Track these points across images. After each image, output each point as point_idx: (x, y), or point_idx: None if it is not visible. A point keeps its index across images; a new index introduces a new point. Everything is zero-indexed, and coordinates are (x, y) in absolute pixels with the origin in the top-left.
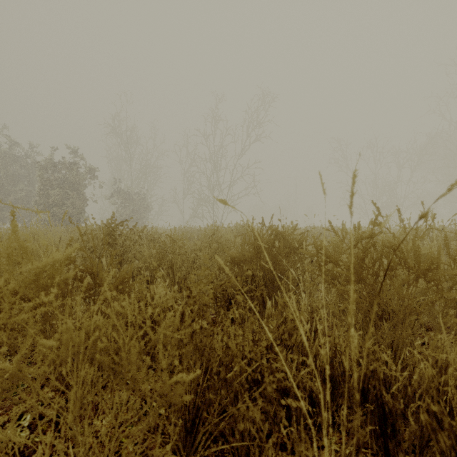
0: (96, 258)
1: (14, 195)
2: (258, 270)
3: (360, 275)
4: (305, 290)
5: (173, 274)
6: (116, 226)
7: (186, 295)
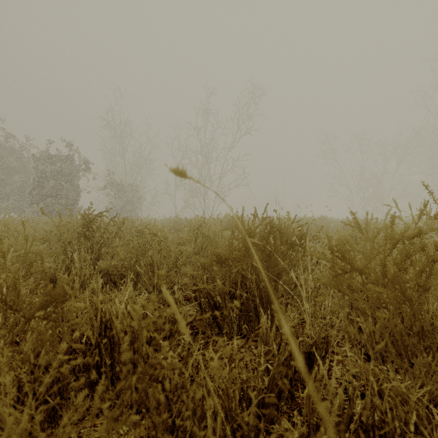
0: (69, 253)
1: (10, 186)
2: (249, 271)
3: (403, 292)
4: (309, 298)
5: (152, 272)
6: (94, 218)
7: (127, 340)
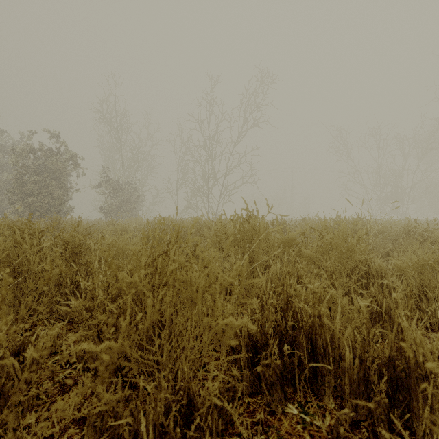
0: None
1: None
2: None
3: None
4: None
5: None
6: None
7: None
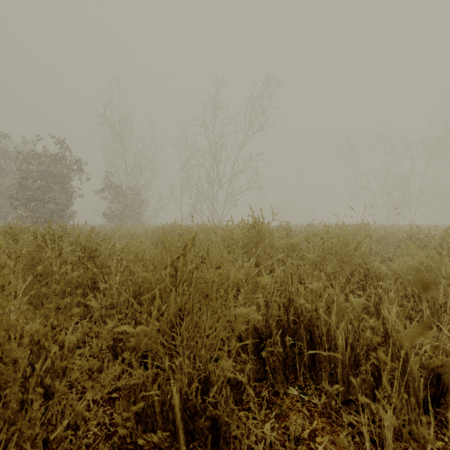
0: None
1: None
2: None
3: None
4: None
5: None
6: None
7: None
